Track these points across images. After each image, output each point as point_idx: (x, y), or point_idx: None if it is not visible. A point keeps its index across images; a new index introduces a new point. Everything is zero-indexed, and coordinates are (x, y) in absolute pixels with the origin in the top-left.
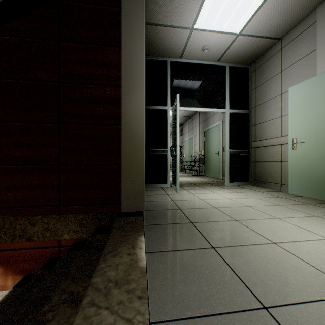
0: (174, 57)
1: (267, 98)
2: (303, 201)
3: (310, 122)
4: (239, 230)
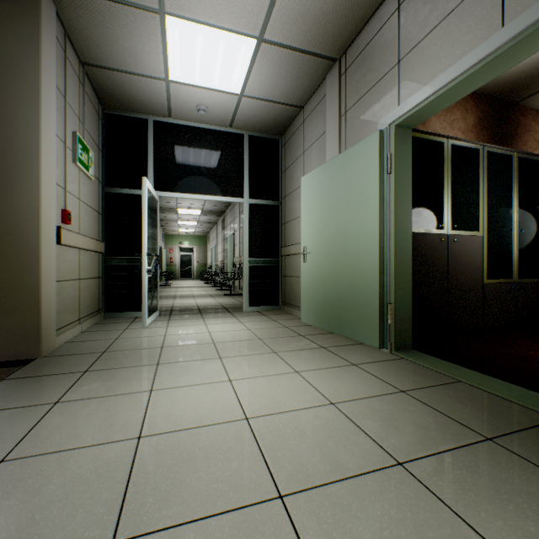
0: (159, 114)
1: (294, 186)
2: (301, 332)
3: (316, 226)
4: (135, 378)
